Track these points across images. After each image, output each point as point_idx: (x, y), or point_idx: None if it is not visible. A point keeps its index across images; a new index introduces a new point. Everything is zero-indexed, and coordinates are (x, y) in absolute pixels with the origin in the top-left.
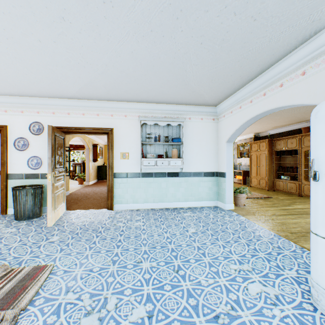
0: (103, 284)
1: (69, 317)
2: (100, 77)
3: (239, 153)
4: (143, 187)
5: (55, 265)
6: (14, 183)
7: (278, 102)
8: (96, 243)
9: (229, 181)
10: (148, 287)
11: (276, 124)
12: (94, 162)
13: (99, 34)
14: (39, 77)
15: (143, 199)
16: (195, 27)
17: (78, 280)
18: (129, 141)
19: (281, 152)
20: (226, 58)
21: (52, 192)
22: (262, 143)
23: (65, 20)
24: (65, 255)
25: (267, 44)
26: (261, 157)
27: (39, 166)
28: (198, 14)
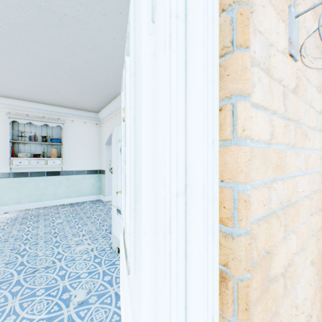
0: None
1: None
2: None
3: None
4: (15, 188)
5: None
6: None
7: None
8: None
9: (108, 177)
10: None
11: None
12: None
13: None
14: None
15: (15, 201)
16: (39, 54)
17: None
18: None
19: None
20: (82, 80)
21: None
22: None
23: None
24: None
25: (108, 79)
26: None
27: None
28: (37, 47)
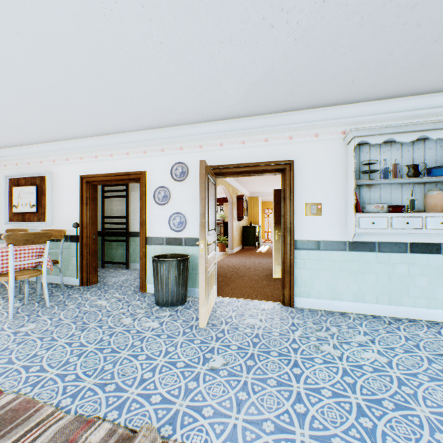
0: None
1: None
2: (294, 49)
3: None
4: (352, 270)
5: None
6: (153, 250)
7: None
8: (305, 402)
9: None
10: None
11: None
12: (238, 221)
13: None
14: (188, 81)
15: (352, 294)
16: None
17: None
18: (322, 181)
19: None
20: None
21: (204, 271)
22: None
23: None
24: (251, 425)
25: None
26: None
27: (183, 227)
28: None
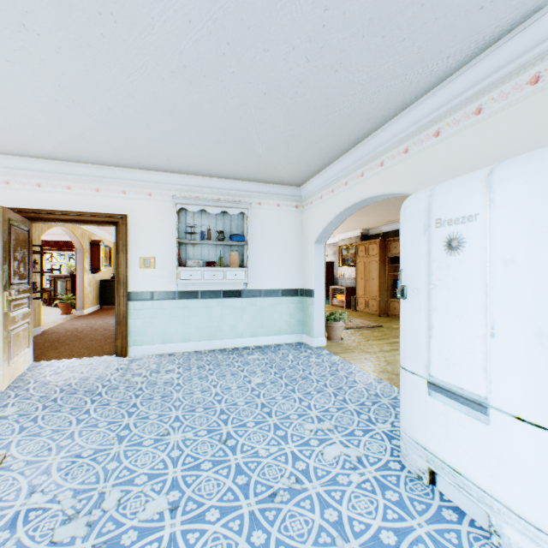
0: (99, 473)
1: (33, 529)
2: (100, 127)
3: (342, 259)
4: (181, 316)
5: (8, 455)
6: None
7: (378, 188)
8: (91, 412)
9: (319, 303)
10: (175, 469)
11: (390, 217)
12: (94, 274)
13: (93, 60)
14: None
15: (181, 336)
16: (253, 70)
17: (54, 472)
18: (156, 238)
19: (397, 258)
20: (304, 118)
21: (3, 329)
22: (372, 246)
23: (28, 28)
24: (30, 436)
25: (359, 105)
26: (370, 266)
27: None
28: (255, 52)
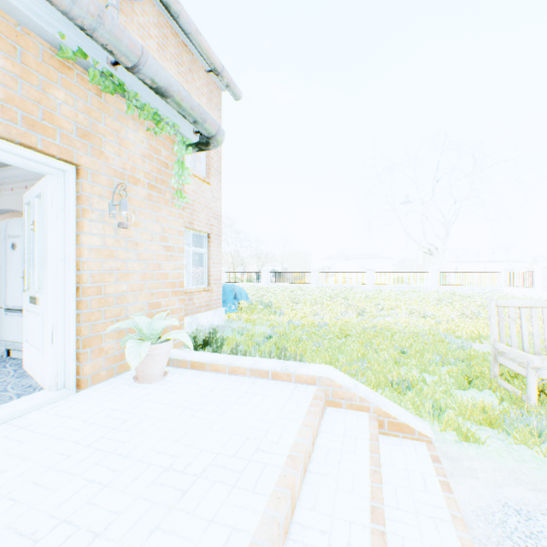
0: None
1: None
2: None
3: None
4: None
5: None
6: None
7: (11, 204)
8: None
9: None
10: None
11: None
12: None
13: None
14: None
15: None
16: None
17: None
18: None
19: None
20: None
21: None
22: None
23: None
24: None
25: None
26: None
27: None
28: None
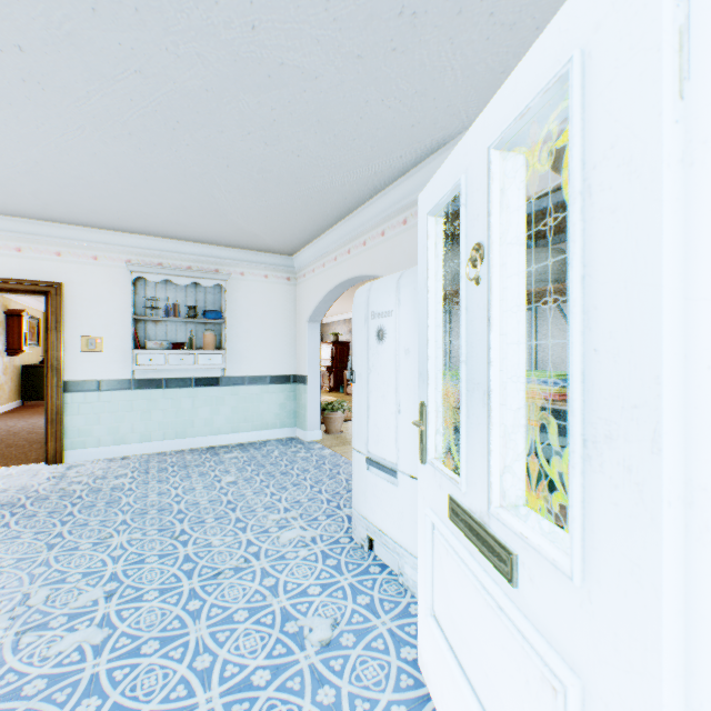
0: (23, 578)
1: None
2: (24, 178)
3: None
4: (140, 410)
5: None
6: None
7: (362, 268)
8: (12, 525)
9: (313, 391)
10: (116, 565)
11: None
12: (12, 357)
13: (16, 116)
14: None
15: (140, 435)
16: (210, 146)
17: None
18: (104, 312)
19: None
20: (278, 191)
21: None
22: None
23: None
24: None
25: (332, 186)
26: None
27: None
28: (209, 132)
